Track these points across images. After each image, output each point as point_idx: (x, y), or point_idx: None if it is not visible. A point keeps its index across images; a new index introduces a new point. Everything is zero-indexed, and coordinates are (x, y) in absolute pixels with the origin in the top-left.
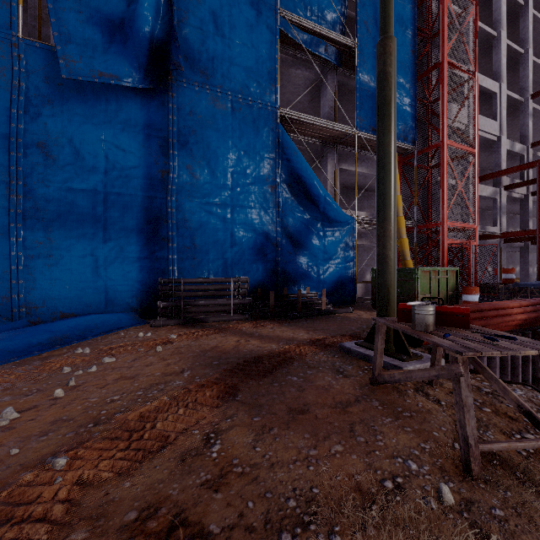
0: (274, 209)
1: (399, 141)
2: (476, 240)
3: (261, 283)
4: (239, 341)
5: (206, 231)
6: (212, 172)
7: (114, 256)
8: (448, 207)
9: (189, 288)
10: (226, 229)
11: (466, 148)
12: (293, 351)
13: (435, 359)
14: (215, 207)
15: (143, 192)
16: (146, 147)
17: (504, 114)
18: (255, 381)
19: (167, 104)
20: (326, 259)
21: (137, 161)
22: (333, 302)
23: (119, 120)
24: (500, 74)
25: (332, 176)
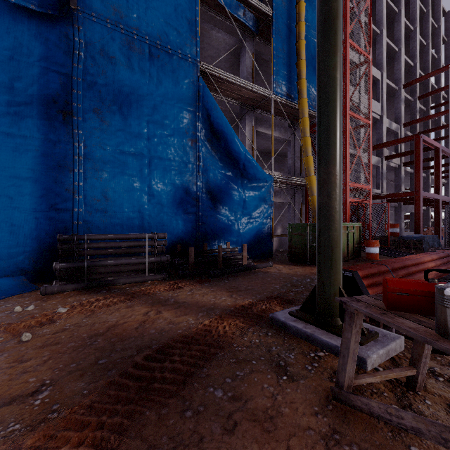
0: (195, 163)
1: (309, 108)
2: (370, 200)
3: (180, 239)
4: (148, 313)
5: (119, 183)
6: (126, 119)
7: None
8: (349, 169)
9: (96, 246)
10: (143, 182)
11: (363, 119)
12: (215, 330)
13: (422, 355)
14: (130, 157)
15: (40, 135)
16: (43, 82)
17: (385, 98)
18: (154, 408)
19: (71, 36)
20: (245, 214)
21: (32, 97)
22: (252, 256)
23: (6, 45)
24: (382, 65)
25: (250, 137)
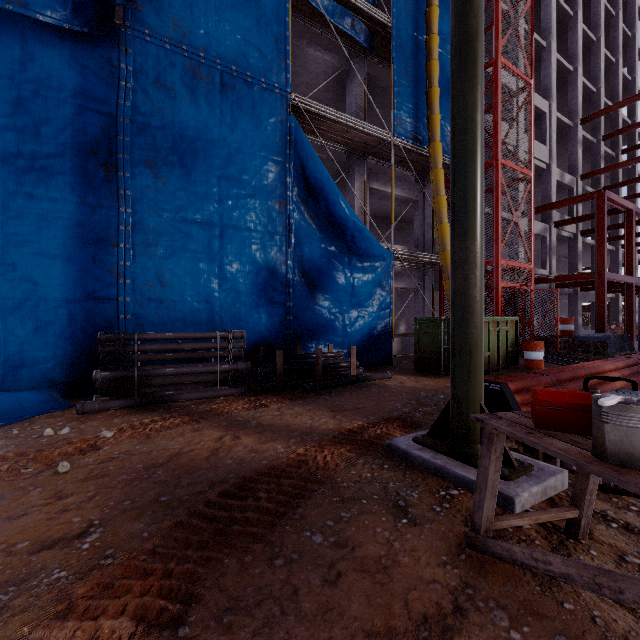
0: (284, 234)
1: (444, 155)
2: (532, 284)
3: (264, 339)
4: (221, 439)
5: (180, 262)
6: (190, 174)
7: (20, 298)
8: (502, 241)
9: (150, 349)
10: (212, 260)
11: (521, 169)
12: (312, 460)
13: (586, 491)
14: (195, 226)
15: (74, 197)
16: (79, 125)
17: (554, 138)
18: (235, 555)
19: (116, 62)
20: (354, 305)
21: (64, 147)
22: (364, 363)
23: (29, 76)
24: (550, 92)
25: (361, 197)
